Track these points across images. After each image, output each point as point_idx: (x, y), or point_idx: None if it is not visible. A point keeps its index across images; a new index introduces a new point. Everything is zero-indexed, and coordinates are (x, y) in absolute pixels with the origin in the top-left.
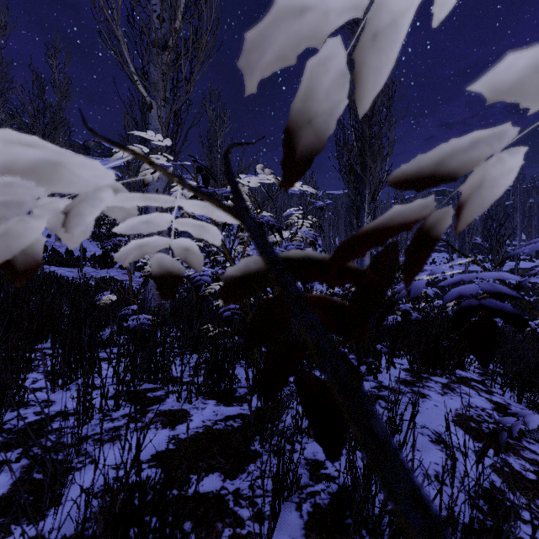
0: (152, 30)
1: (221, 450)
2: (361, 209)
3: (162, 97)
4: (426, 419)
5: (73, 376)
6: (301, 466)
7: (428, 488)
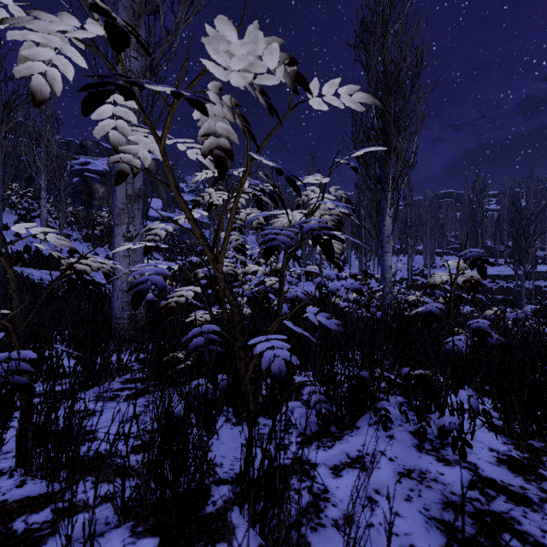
0: None
1: None
2: (382, 199)
3: (133, 46)
4: None
5: None
6: None
7: None
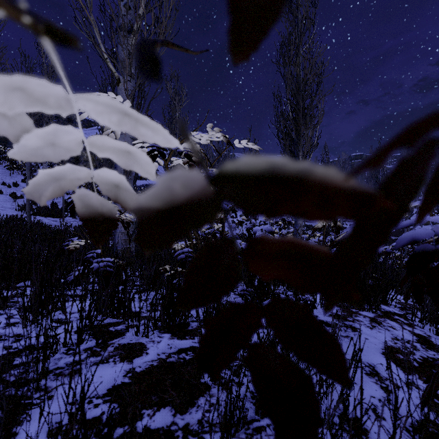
0: (120, 16)
1: (173, 384)
2: None
3: (128, 73)
4: (359, 352)
5: (44, 311)
6: (247, 400)
7: (367, 423)
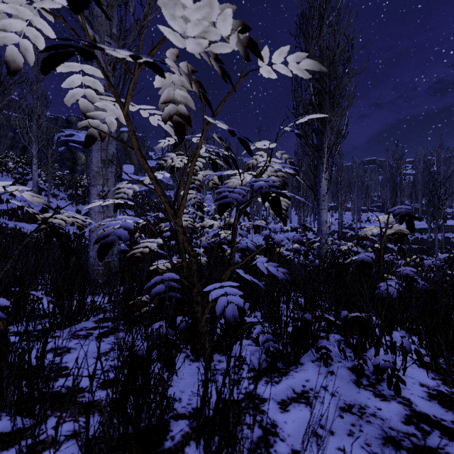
0: None
1: None
2: (319, 164)
3: (107, 32)
4: None
5: None
6: None
7: None
